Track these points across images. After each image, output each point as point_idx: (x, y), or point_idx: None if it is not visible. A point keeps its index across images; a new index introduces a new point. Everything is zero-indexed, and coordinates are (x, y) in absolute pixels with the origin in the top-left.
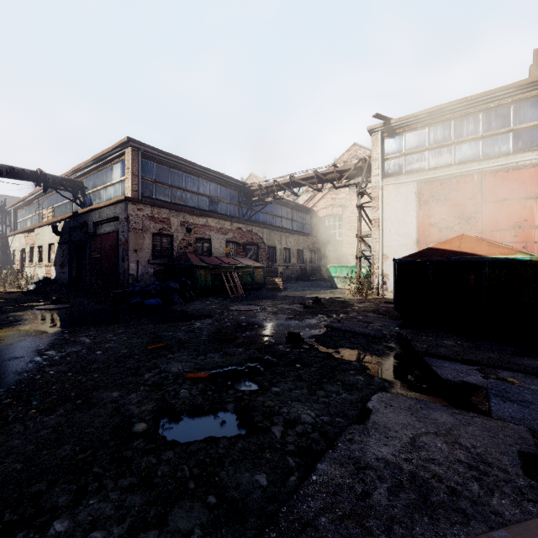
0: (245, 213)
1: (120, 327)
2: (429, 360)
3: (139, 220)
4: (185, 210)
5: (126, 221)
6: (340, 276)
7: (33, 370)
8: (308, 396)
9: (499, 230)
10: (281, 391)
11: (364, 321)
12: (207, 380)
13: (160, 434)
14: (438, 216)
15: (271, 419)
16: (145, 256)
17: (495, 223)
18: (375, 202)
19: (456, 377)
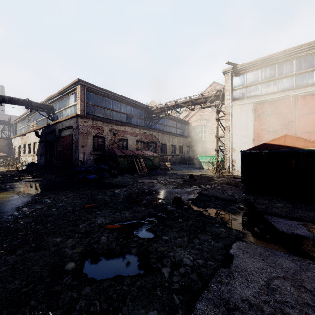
0: (148, 124)
1: (70, 192)
2: (268, 217)
3: (85, 128)
4: (112, 122)
5: (77, 128)
6: (205, 161)
7: (10, 221)
8: (187, 243)
9: (307, 133)
10: (169, 239)
11: (222, 190)
12: (120, 229)
13: (83, 271)
14: (267, 124)
15: (162, 261)
16: (88, 149)
17: (304, 128)
18: (227, 116)
19: (289, 230)
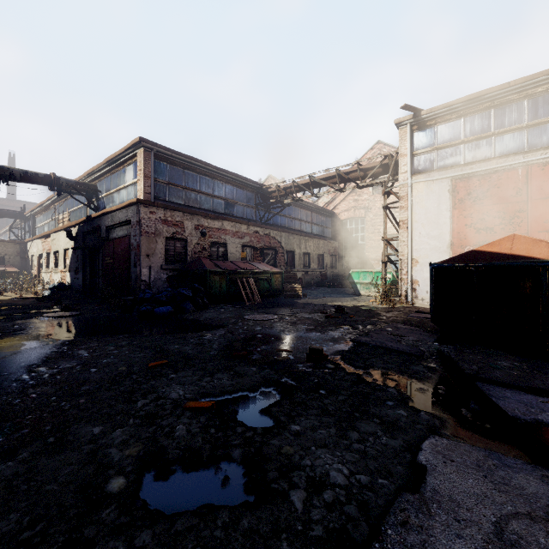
0: (263, 216)
1: (125, 338)
2: (485, 387)
3: (152, 224)
4: (199, 213)
5: (138, 225)
6: (363, 282)
7: (14, 391)
8: (337, 439)
9: (548, 231)
10: (302, 430)
11: (396, 334)
12: (211, 410)
13: (141, 496)
14: (475, 216)
15: (290, 475)
16: (158, 261)
17: (543, 222)
18: (403, 201)
19: (527, 413)
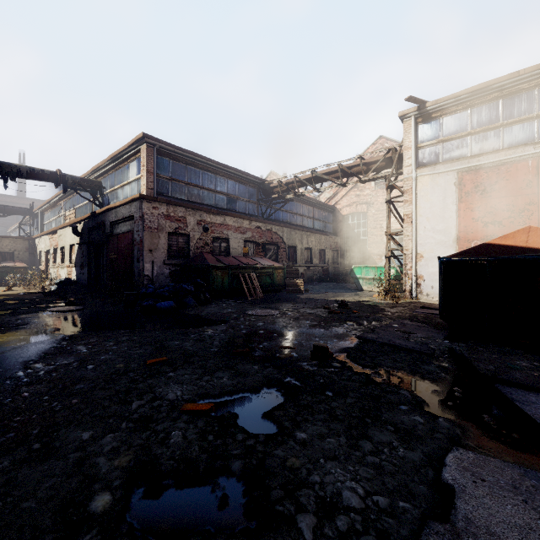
0: (265, 212)
1: (125, 333)
2: (505, 390)
3: (155, 219)
4: (202, 208)
5: (141, 220)
6: (365, 277)
7: (7, 390)
8: (347, 449)
9: None
10: (308, 438)
11: (403, 331)
12: (210, 414)
13: (127, 517)
14: (483, 209)
15: (297, 495)
16: (161, 256)
17: None
18: (407, 195)
19: None
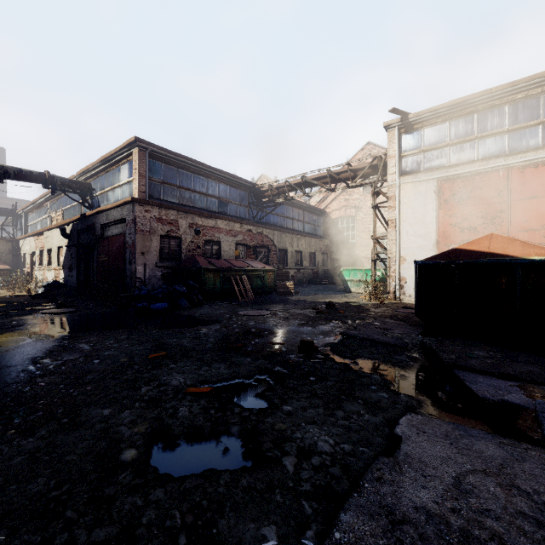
0: (256, 215)
1: (123, 333)
2: (460, 373)
3: (147, 222)
4: (193, 212)
5: (133, 223)
6: (353, 279)
7: (23, 381)
8: (324, 417)
9: (527, 230)
10: (293, 410)
11: (382, 328)
12: (210, 395)
13: (151, 464)
14: (460, 216)
15: (283, 446)
16: (153, 259)
17: (523, 222)
18: (391, 201)
19: (495, 394)
